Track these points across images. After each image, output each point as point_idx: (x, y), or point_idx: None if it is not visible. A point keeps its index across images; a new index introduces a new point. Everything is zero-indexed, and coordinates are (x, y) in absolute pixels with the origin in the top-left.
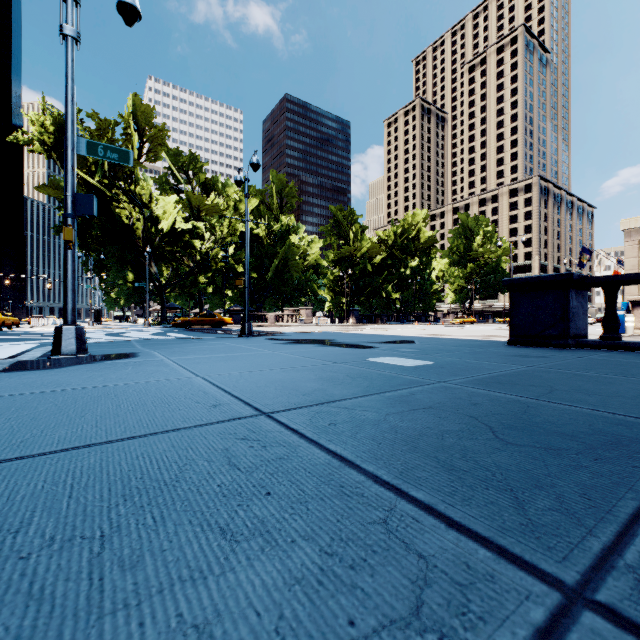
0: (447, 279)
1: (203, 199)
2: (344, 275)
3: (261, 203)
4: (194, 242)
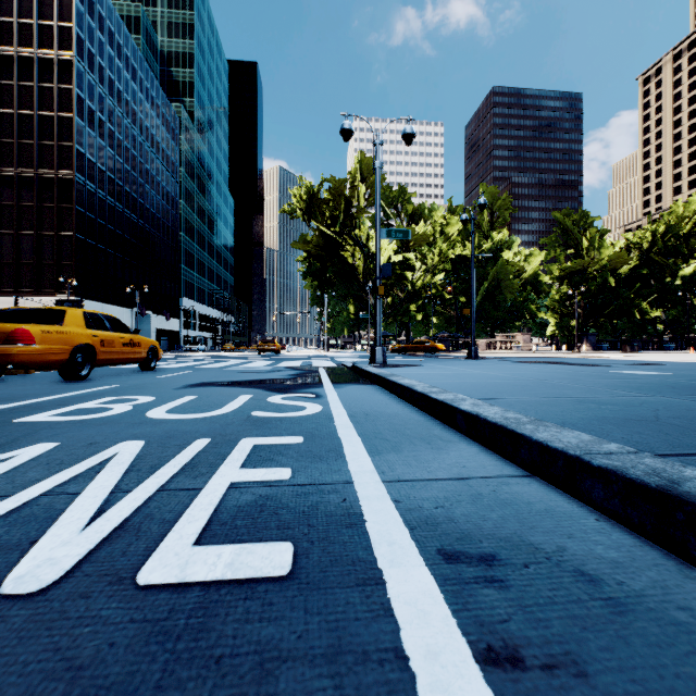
0: None
1: (412, 230)
2: (574, 293)
3: (468, 222)
4: (406, 273)
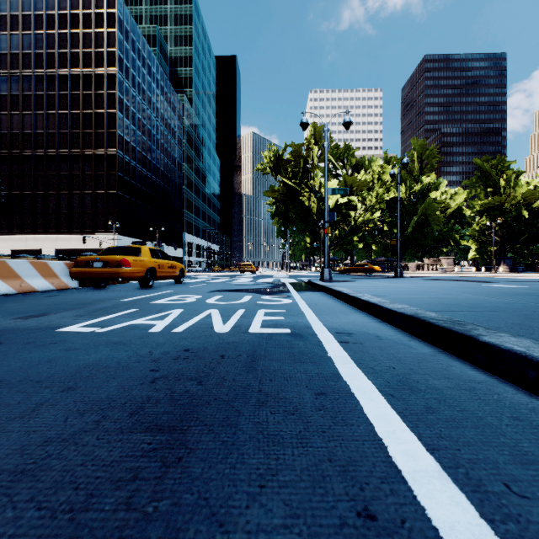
0: None
1: (355, 178)
2: (492, 224)
3: (401, 169)
4: (349, 212)
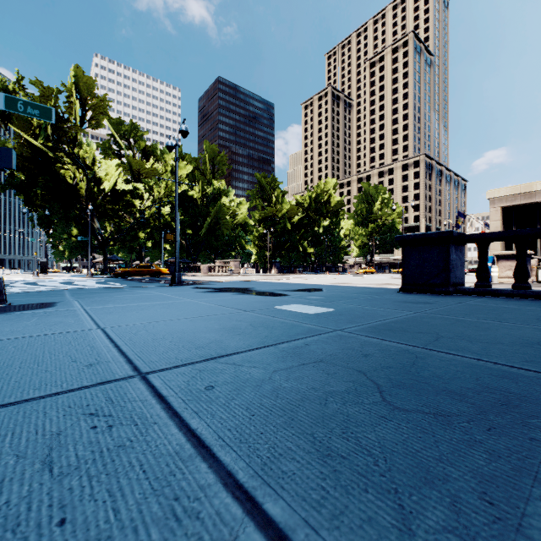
0: (353, 237)
1: (143, 163)
2: (267, 232)
3: (196, 169)
4: (134, 201)
